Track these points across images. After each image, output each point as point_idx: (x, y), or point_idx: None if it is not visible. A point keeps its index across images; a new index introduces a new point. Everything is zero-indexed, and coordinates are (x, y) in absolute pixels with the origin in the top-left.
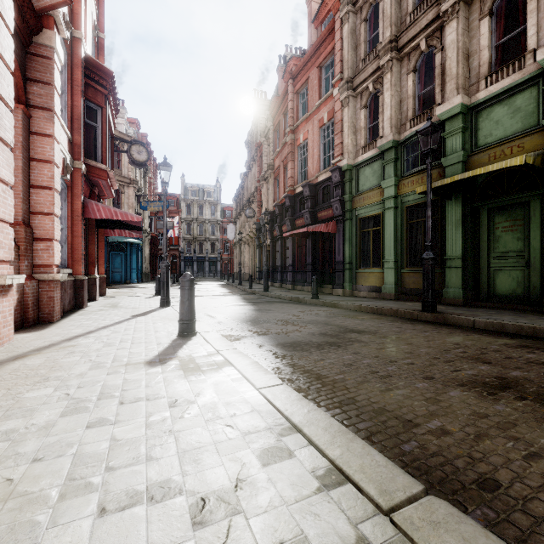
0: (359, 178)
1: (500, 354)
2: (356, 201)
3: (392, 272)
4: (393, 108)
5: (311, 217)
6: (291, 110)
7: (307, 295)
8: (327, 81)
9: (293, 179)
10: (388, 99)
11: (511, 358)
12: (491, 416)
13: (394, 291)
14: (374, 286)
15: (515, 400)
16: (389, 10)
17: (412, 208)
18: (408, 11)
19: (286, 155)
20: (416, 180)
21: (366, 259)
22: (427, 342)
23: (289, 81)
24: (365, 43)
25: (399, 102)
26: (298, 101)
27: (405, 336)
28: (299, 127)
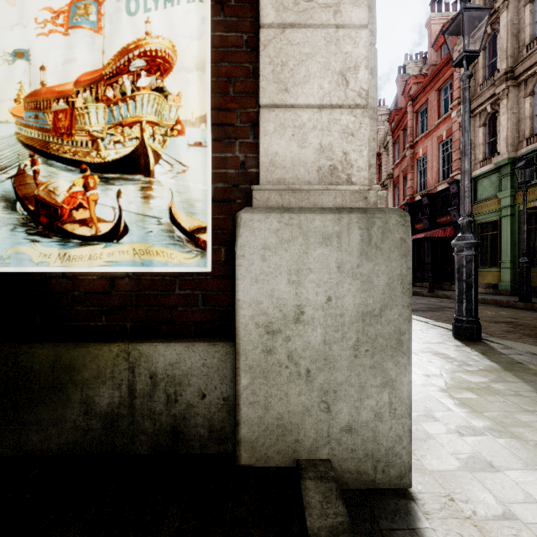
0: (477, 189)
1: (532, 318)
2: (474, 209)
3: (508, 271)
4: (509, 129)
5: (430, 222)
6: (410, 128)
7: (424, 290)
8: (446, 101)
9: (412, 189)
10: (503, 122)
11: (536, 319)
12: (484, 325)
13: (510, 288)
14: (491, 284)
15: (503, 324)
16: (505, 45)
17: (530, 215)
18: (525, 42)
19: (405, 166)
20: (531, 191)
21: (485, 260)
22: (494, 313)
23: (408, 103)
24: (483, 69)
25: (516, 122)
26: (417, 119)
27: (483, 311)
28: (418, 142)
